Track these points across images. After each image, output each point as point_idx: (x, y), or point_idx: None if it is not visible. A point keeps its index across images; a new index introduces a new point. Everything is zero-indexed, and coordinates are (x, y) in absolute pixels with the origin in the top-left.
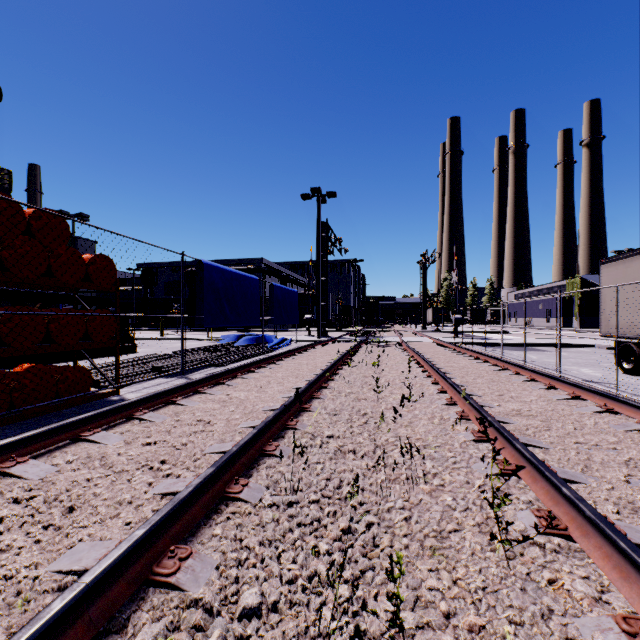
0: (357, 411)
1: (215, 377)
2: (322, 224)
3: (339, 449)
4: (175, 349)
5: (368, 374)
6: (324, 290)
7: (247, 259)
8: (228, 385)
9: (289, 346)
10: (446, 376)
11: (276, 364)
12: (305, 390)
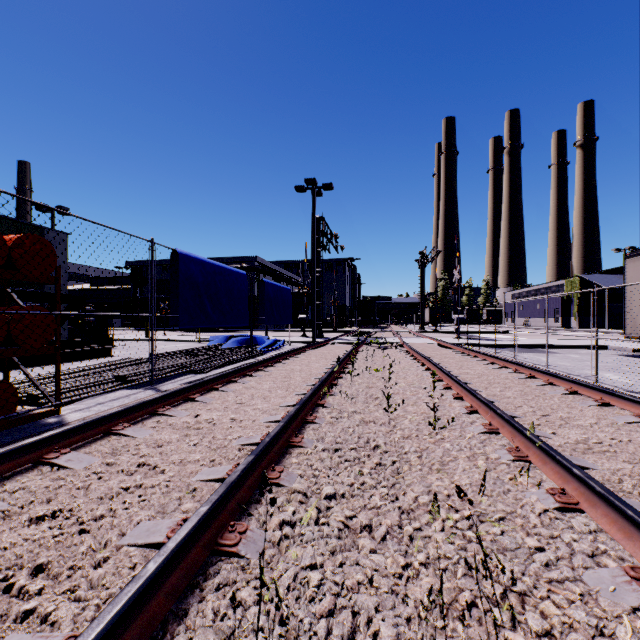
0: (366, 443)
1: (184, 391)
2: (317, 219)
3: (346, 527)
4: (156, 352)
5: (372, 384)
6: (319, 288)
7: (240, 257)
8: (200, 402)
9: (282, 348)
10: (473, 390)
11: (264, 371)
12: (295, 413)
